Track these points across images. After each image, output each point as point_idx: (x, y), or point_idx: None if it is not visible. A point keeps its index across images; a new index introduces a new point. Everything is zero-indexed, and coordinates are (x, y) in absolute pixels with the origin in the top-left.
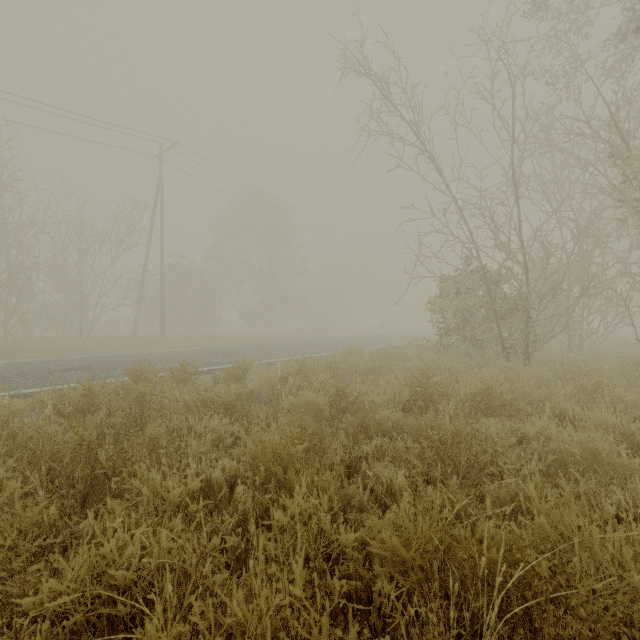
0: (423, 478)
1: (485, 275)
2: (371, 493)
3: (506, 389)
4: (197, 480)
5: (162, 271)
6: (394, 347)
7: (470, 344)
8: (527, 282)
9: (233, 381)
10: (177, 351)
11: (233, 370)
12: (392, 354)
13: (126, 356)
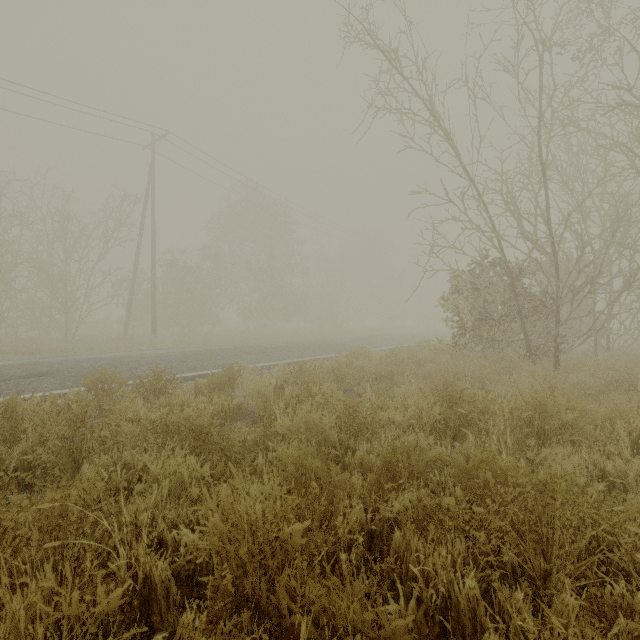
0: (499, 571)
1: (508, 268)
2: (418, 606)
3: (564, 405)
4: (116, 592)
5: (153, 267)
6: (404, 349)
7: (487, 345)
8: (557, 275)
9: (217, 392)
10: (164, 353)
11: (218, 378)
12: (403, 357)
13: (105, 359)
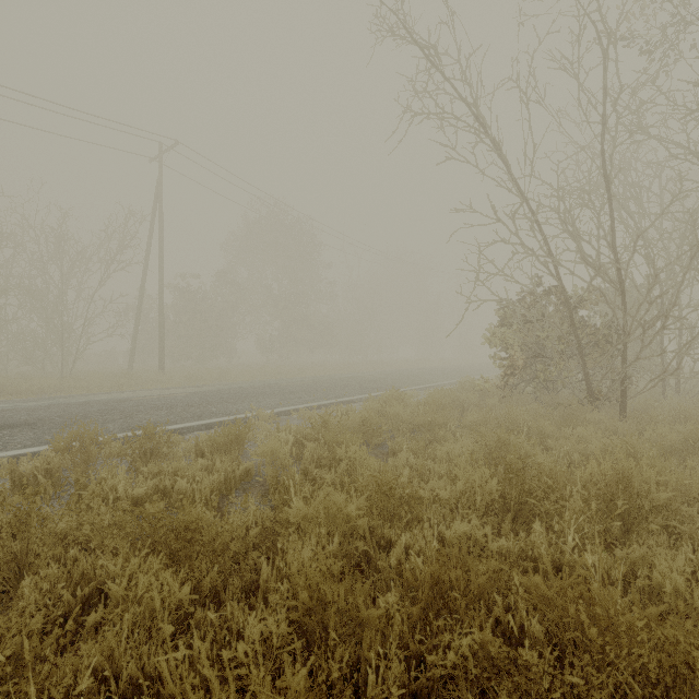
0: None
1: (566, 298)
2: None
3: (653, 479)
4: None
5: (161, 294)
6: (445, 391)
7: (540, 386)
8: (624, 307)
9: (220, 455)
10: (169, 394)
11: (223, 436)
12: (444, 401)
13: (98, 403)
